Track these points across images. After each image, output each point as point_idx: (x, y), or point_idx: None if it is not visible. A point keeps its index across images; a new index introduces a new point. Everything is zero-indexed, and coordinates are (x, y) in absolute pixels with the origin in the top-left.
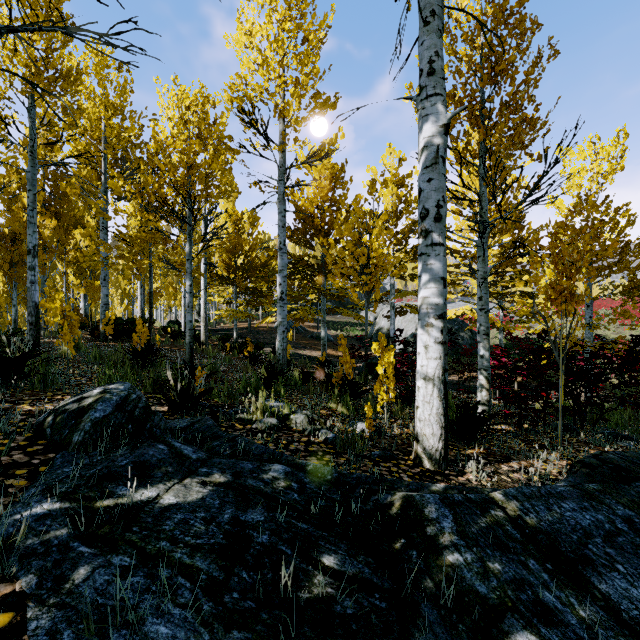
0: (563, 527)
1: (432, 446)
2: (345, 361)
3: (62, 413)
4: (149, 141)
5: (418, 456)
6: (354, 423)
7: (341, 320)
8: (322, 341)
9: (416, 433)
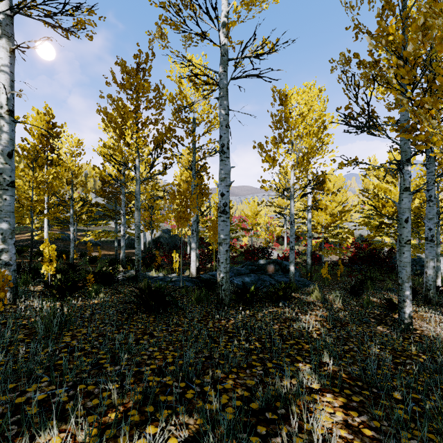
0: (213, 274)
1: (194, 273)
2: (158, 258)
3: (132, 276)
4: (30, 146)
5: (192, 276)
6: (172, 274)
7: (97, 229)
8: (116, 248)
9: (191, 272)
